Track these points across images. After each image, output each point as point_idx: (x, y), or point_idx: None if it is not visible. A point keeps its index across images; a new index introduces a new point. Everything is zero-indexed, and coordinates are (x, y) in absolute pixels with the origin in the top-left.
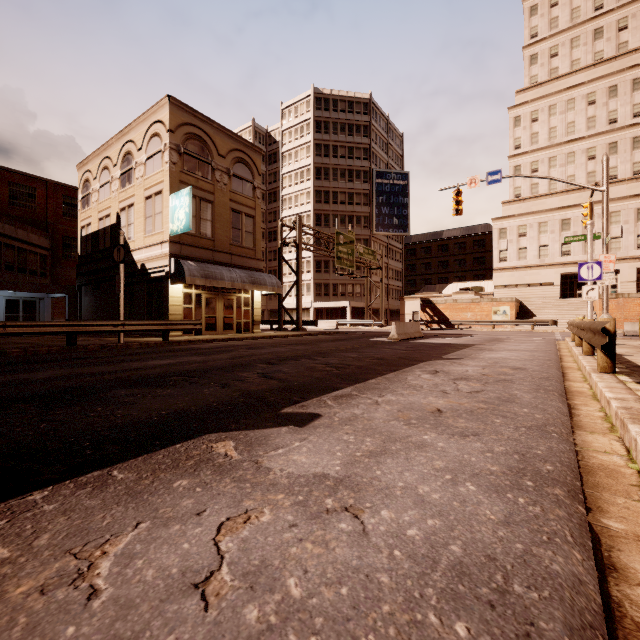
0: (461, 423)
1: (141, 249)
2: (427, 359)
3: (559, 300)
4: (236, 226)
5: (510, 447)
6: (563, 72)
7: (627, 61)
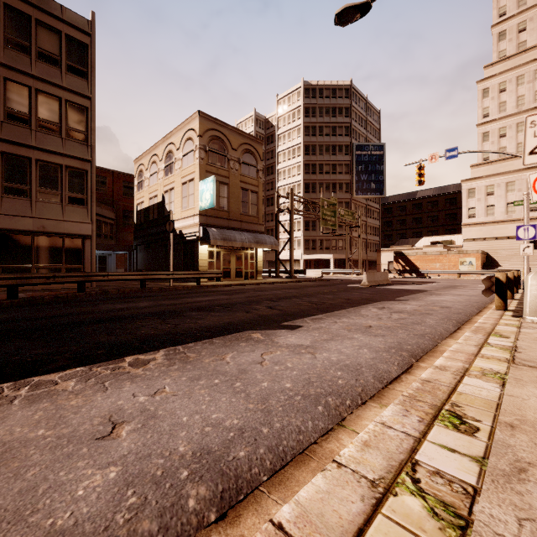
0: (378, 331)
1: (179, 220)
2: (382, 300)
3: None
4: (244, 200)
5: (397, 340)
6: (531, 44)
7: None
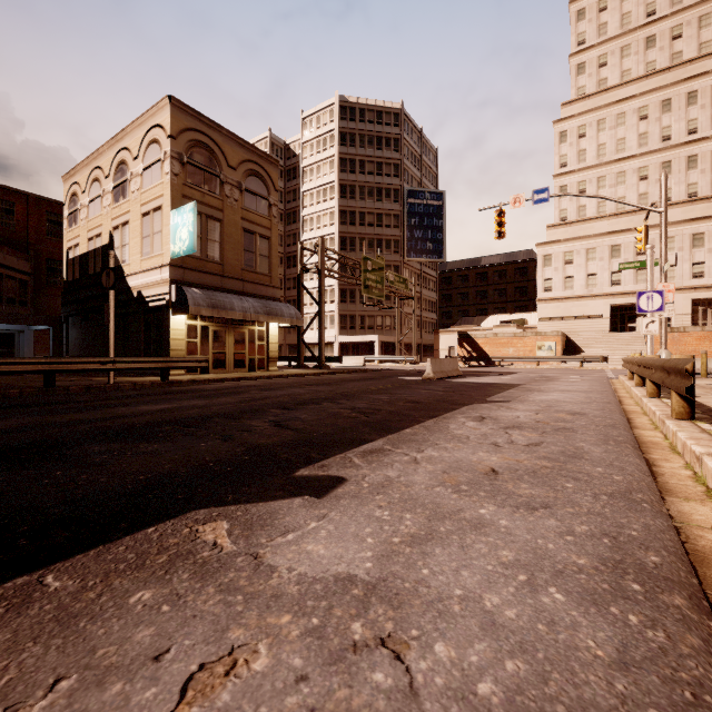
0: (524, 489)
1: (137, 274)
2: (470, 402)
3: (609, 334)
4: (249, 248)
5: (595, 526)
6: (613, 83)
7: (681, 73)
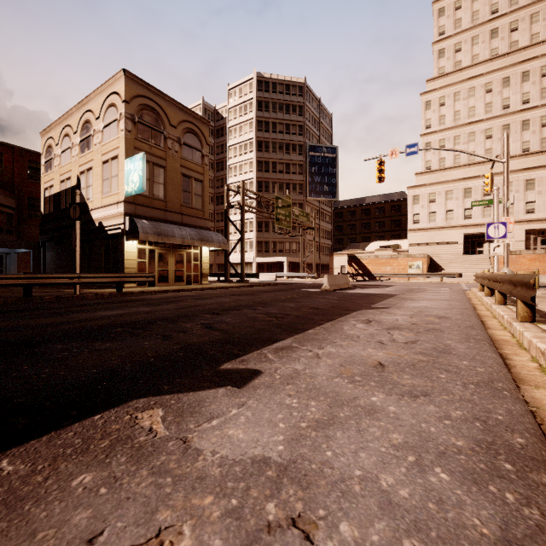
0: (407, 380)
1: (99, 209)
2: (358, 308)
3: (463, 256)
4: (186, 189)
5: (467, 411)
6: (465, 65)
7: (517, 57)
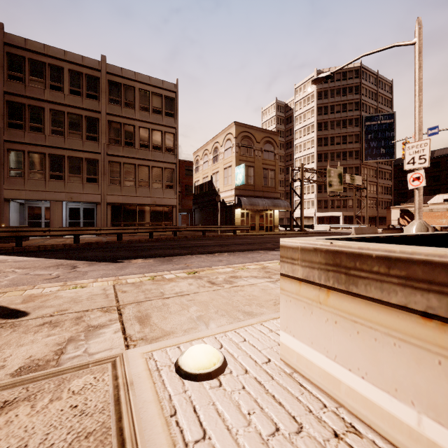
0: None
1: (222, 192)
2: None
3: None
4: (265, 176)
5: None
6: None
7: None
